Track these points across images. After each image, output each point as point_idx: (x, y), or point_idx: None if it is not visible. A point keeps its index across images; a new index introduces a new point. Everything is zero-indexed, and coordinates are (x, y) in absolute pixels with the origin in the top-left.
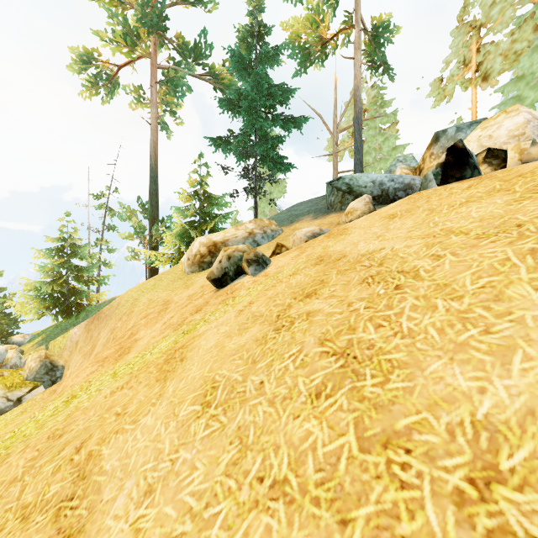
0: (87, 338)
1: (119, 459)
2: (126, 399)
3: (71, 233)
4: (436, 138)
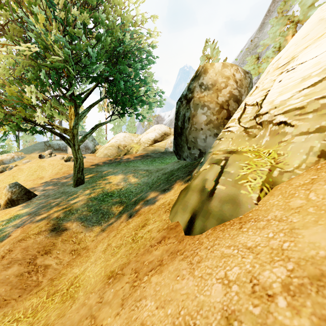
0: None
1: None
2: None
3: None
4: None
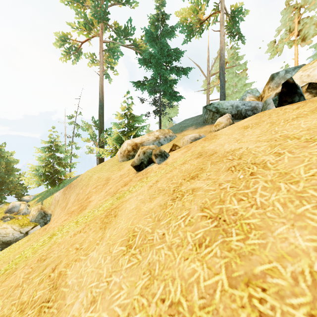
0: (63, 198)
1: (76, 278)
2: (82, 239)
3: (55, 138)
4: (272, 77)
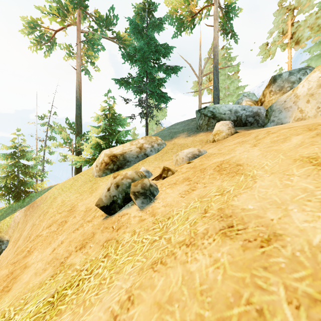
0: (23, 221)
1: None
2: None
3: (21, 142)
4: (274, 80)
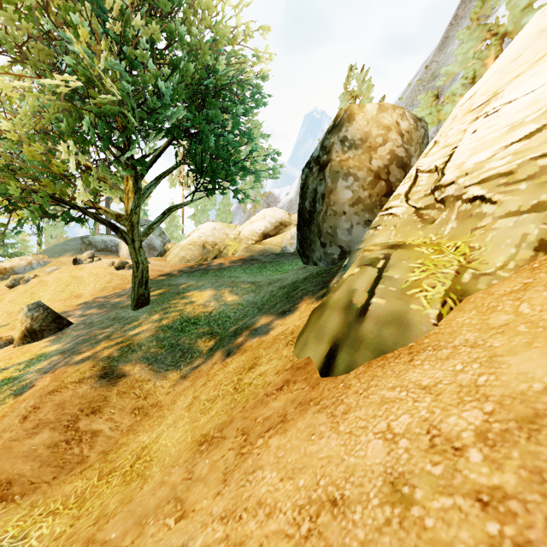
0: None
1: None
2: None
3: None
4: None
